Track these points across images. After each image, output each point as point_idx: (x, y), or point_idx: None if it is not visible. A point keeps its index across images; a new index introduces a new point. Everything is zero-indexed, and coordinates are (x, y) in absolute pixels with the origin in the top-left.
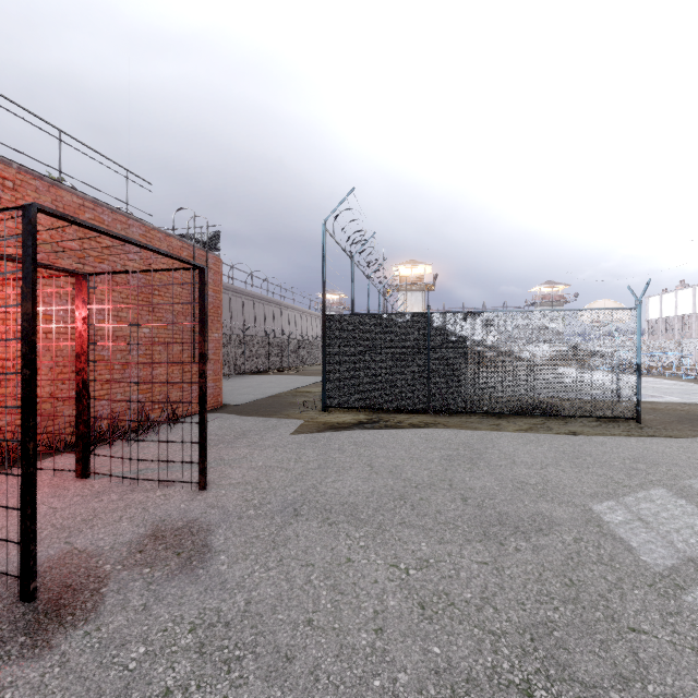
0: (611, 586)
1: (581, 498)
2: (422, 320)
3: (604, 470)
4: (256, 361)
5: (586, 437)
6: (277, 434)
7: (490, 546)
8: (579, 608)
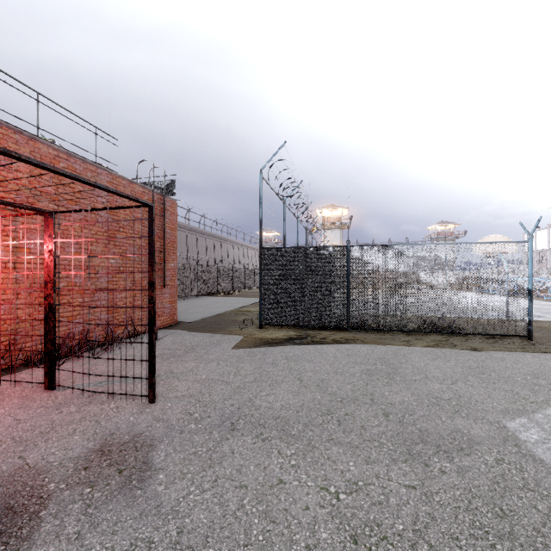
0: (544, 517)
1: (494, 415)
2: (343, 252)
3: (509, 386)
4: (207, 285)
5: (486, 353)
6: (220, 349)
7: (415, 467)
8: (517, 545)
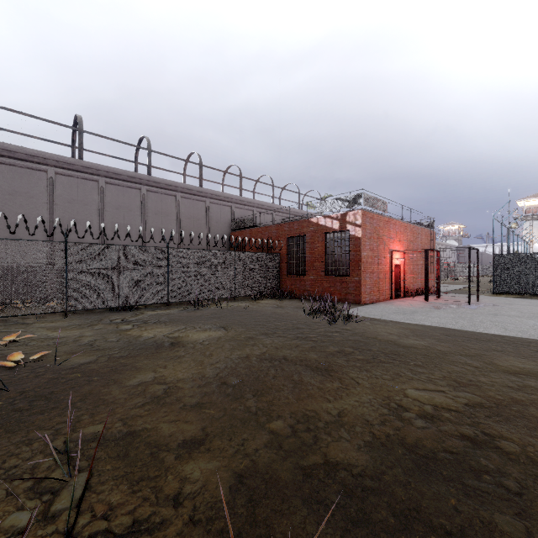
0: None
1: None
2: None
3: None
4: None
5: None
6: (481, 297)
7: None
8: None
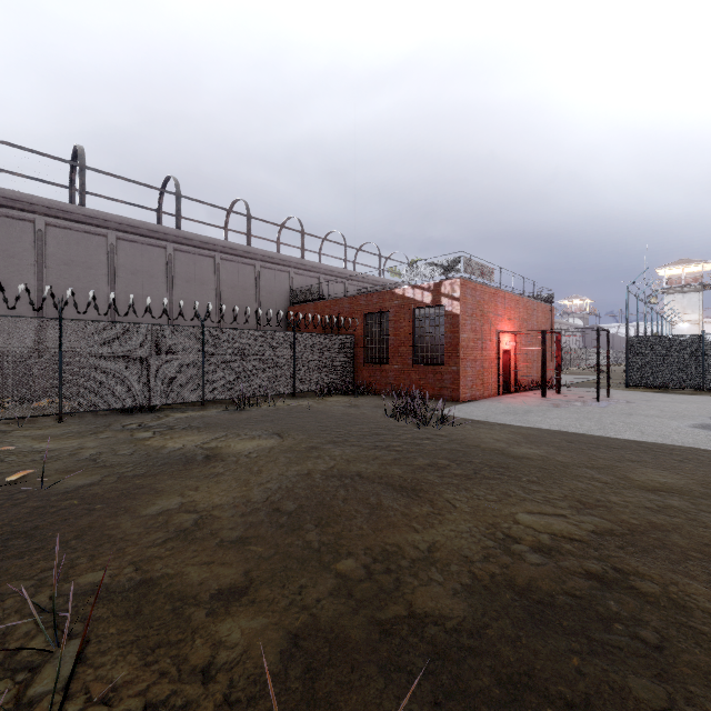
0: None
1: None
2: (698, 338)
3: None
4: None
5: None
6: (612, 392)
7: None
8: None
